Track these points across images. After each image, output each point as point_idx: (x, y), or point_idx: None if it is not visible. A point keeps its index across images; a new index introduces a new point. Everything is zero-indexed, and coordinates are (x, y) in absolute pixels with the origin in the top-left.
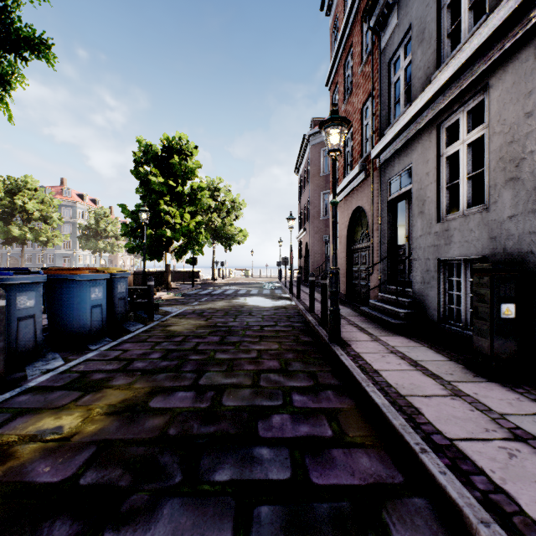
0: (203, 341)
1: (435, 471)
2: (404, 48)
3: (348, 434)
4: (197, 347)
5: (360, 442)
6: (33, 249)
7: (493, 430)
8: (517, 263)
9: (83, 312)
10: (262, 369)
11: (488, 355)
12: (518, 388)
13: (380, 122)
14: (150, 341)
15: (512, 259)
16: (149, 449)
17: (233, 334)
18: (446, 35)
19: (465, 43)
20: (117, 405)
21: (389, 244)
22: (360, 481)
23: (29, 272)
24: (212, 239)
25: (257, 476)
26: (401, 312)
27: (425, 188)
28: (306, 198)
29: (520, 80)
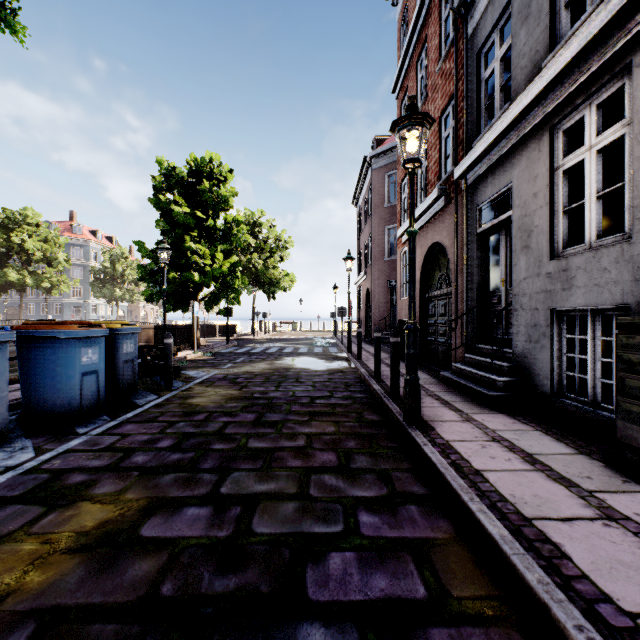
0: (232, 420)
1: None
2: (500, 31)
3: (453, 594)
4: (223, 431)
5: (475, 613)
6: (37, 297)
7: None
8: None
9: (69, 382)
10: (313, 467)
11: None
12: None
13: (466, 132)
14: (161, 420)
15: None
16: (123, 628)
17: (274, 410)
18: (564, 5)
19: (595, 9)
20: (91, 533)
21: (478, 291)
22: None
23: None
24: (252, 286)
25: None
26: (499, 381)
27: (531, 213)
28: (367, 235)
29: None
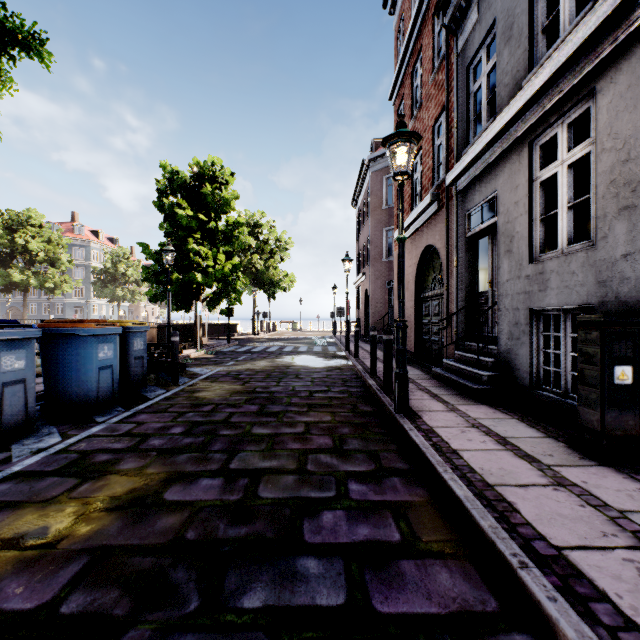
0: (237, 411)
1: (542, 597)
2: (487, 49)
3: (422, 538)
4: (229, 419)
5: (437, 550)
6: (39, 297)
7: (613, 535)
8: (633, 314)
9: (88, 375)
10: (310, 448)
11: (598, 431)
12: (639, 474)
13: (457, 141)
14: (172, 411)
15: (627, 309)
16: (158, 560)
17: (275, 402)
18: (541, 30)
19: (565, 39)
20: (122, 498)
21: (467, 291)
22: (439, 609)
23: (18, 325)
24: (252, 286)
25: (300, 601)
26: (484, 375)
27: (513, 220)
28: (366, 236)
29: (638, 82)
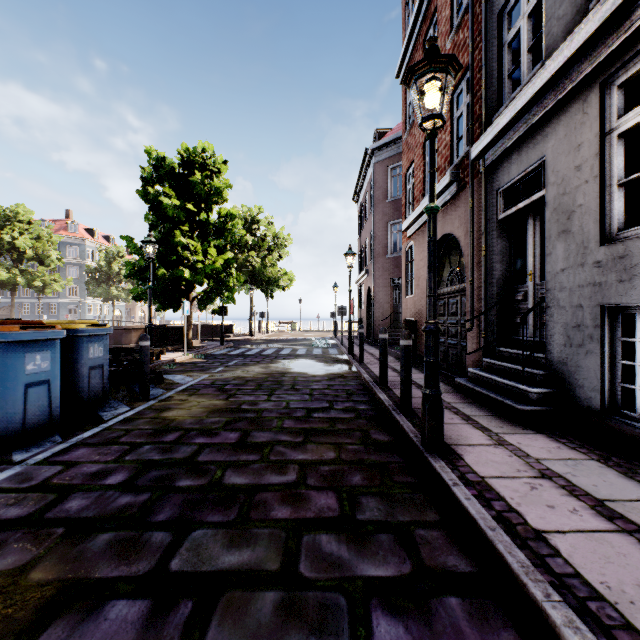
0: (210, 442)
1: None
2: None
3: None
4: (196, 458)
5: None
6: (32, 296)
7: None
8: None
9: (8, 396)
10: (305, 519)
11: None
12: None
13: (485, 105)
14: (123, 442)
15: None
16: None
17: (262, 427)
18: None
19: None
20: None
21: (499, 286)
22: None
23: None
24: (249, 284)
25: None
26: (531, 392)
27: (572, 191)
28: (369, 231)
29: None
